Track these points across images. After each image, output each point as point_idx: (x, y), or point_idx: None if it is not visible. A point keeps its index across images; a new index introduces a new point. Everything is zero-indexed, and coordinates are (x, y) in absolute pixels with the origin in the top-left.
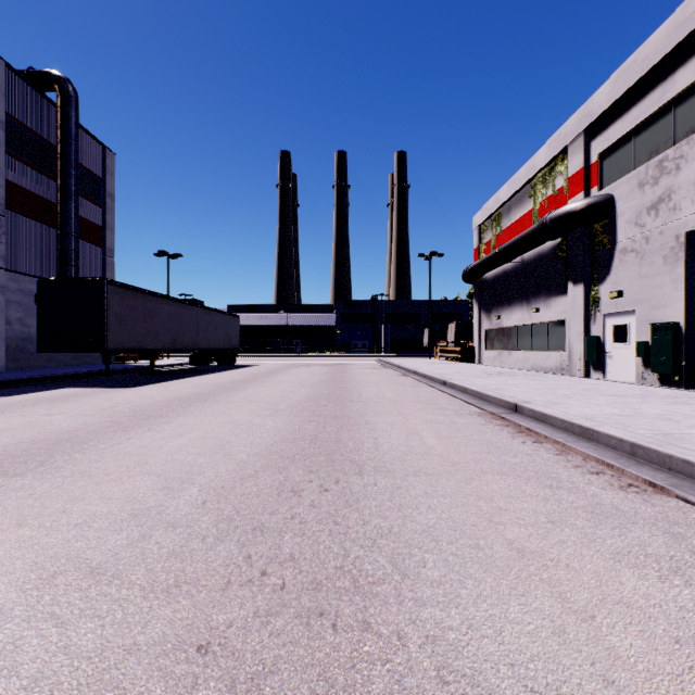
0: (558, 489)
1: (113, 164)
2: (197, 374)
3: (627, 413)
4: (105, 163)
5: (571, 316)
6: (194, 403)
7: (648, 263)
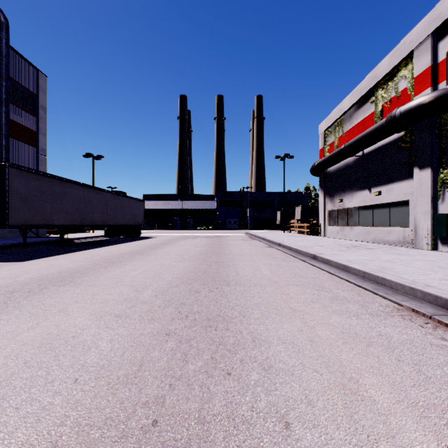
0: None
1: (45, 84)
2: (101, 245)
3: None
4: (39, 83)
5: (417, 197)
6: (50, 287)
7: None
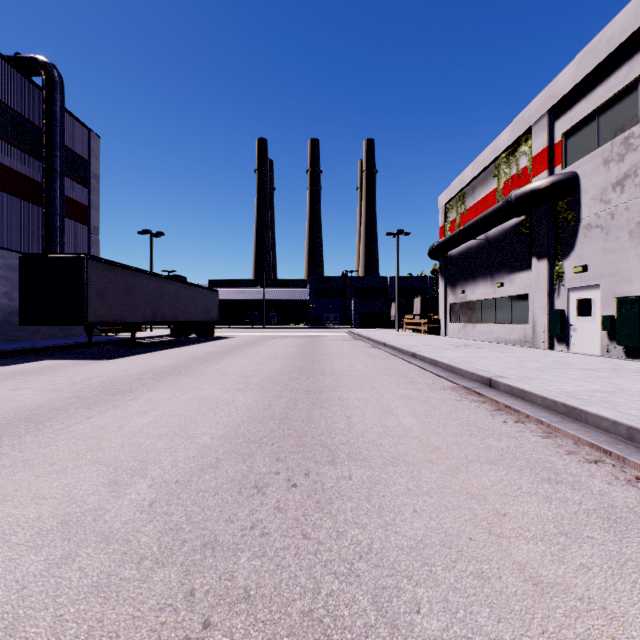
0: (558, 484)
1: (98, 147)
2: (176, 345)
3: (608, 389)
4: (91, 146)
5: (535, 290)
6: (167, 376)
7: (614, 238)
